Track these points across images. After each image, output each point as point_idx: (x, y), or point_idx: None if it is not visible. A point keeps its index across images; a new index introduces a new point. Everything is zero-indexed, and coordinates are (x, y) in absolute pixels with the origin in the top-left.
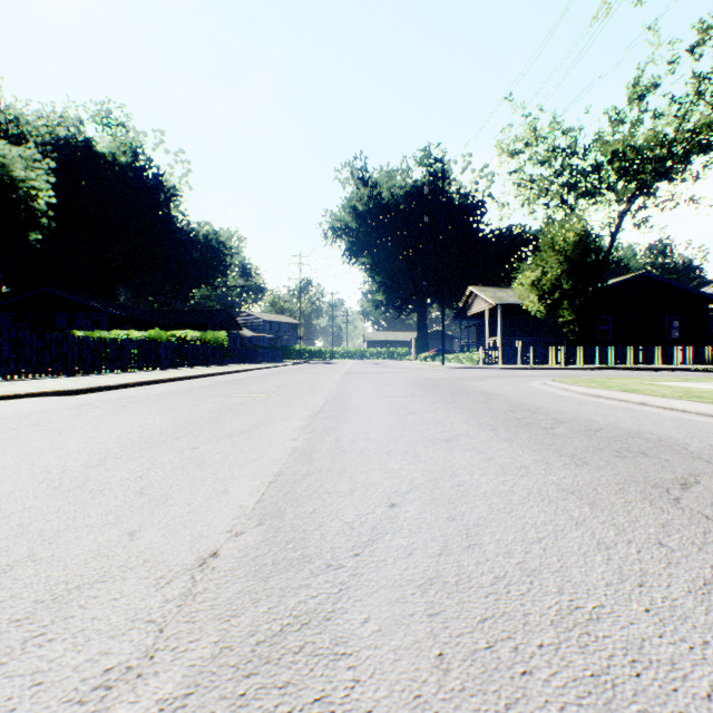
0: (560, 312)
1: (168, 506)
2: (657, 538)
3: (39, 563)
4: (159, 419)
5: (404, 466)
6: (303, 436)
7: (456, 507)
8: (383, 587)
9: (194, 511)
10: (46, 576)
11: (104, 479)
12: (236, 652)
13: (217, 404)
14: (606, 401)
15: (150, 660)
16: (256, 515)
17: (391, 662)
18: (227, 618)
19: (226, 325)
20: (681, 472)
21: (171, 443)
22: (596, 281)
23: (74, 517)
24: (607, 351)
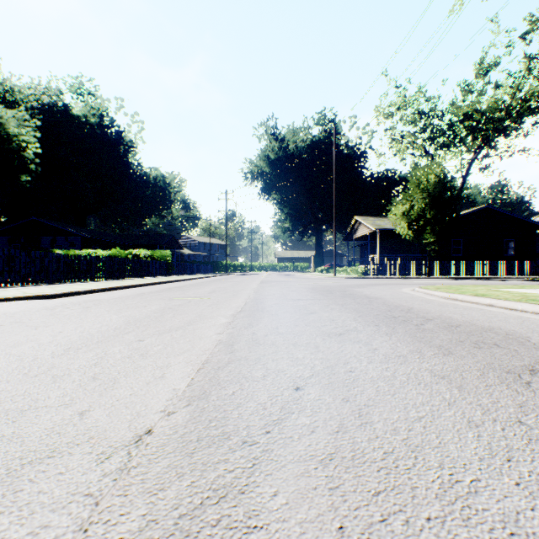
0: (424, 235)
1: (115, 389)
2: (517, 417)
3: (1, 439)
4: (115, 317)
5: (307, 355)
6: (227, 330)
7: (349, 390)
8: (290, 462)
9: (135, 394)
10: (4, 452)
11: (65, 366)
12: (161, 525)
13: (161, 306)
14: (462, 303)
15: (84, 533)
16: (186, 397)
17: (297, 535)
18: (155, 492)
19: (171, 246)
20: (528, 360)
21: (122, 337)
22: (451, 212)
23: (36, 399)
24: (460, 265)
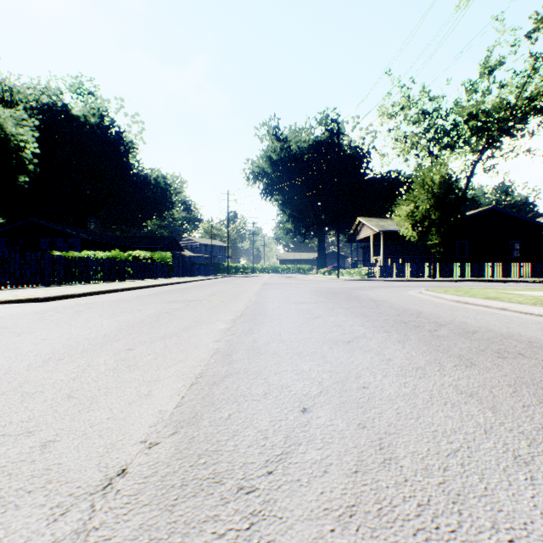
0: (429, 237)
1: (90, 411)
2: None
3: None
4: (107, 322)
5: (313, 367)
6: (225, 337)
7: (365, 412)
8: (299, 521)
9: (113, 417)
10: None
11: (39, 381)
12: None
13: (158, 310)
14: (473, 307)
15: None
16: (173, 421)
17: None
18: None
19: (171, 247)
20: None
21: (110, 345)
22: (457, 213)
23: None
24: (465, 267)
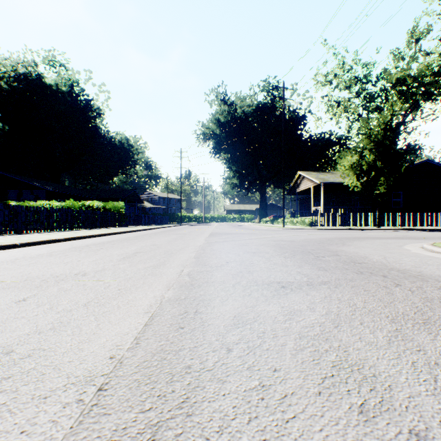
0: (377, 186)
1: None
2: None
3: None
4: None
5: None
6: None
7: None
8: None
9: None
10: None
11: None
12: None
13: None
14: None
15: None
16: None
17: None
18: None
19: (132, 199)
20: None
21: None
22: (405, 162)
23: None
24: (405, 216)
